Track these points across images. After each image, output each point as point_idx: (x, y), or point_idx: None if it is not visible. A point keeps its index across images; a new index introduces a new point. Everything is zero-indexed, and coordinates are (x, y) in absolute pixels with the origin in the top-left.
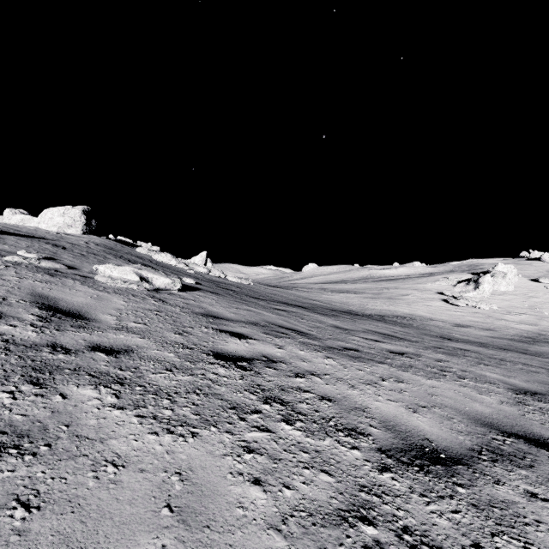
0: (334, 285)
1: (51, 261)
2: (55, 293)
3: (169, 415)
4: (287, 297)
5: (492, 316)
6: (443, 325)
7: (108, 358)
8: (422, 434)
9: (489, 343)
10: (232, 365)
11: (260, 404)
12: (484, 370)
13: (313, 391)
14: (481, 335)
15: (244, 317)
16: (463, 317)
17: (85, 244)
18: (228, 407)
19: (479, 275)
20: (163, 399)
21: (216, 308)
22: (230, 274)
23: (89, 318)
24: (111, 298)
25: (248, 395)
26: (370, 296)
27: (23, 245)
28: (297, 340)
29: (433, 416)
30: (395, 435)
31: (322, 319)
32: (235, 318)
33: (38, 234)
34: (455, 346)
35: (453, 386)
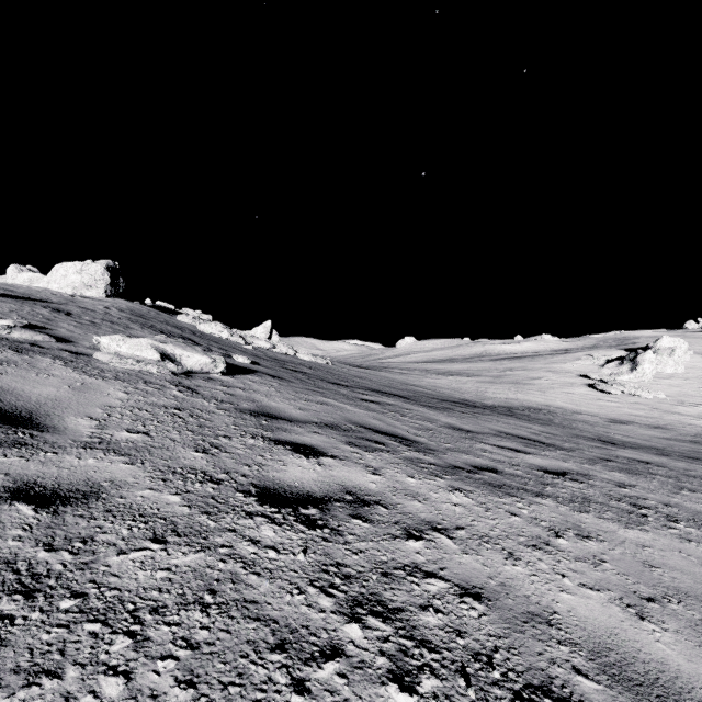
0: (439, 365)
1: (31, 330)
2: (5, 381)
3: (112, 699)
4: (379, 381)
5: (659, 408)
6: (594, 421)
7: (34, 518)
8: (684, 687)
9: (667, 448)
10: (288, 517)
11: (340, 624)
12: (694, 501)
13: (443, 573)
14: (651, 436)
15: (316, 416)
16: (619, 410)
17: (103, 310)
18: (269, 646)
19: (637, 352)
20: (116, 635)
21: (275, 401)
22: (301, 351)
23: (44, 425)
24: (105, 387)
25: (315, 596)
26: (488, 380)
27: (5, 309)
28: (400, 456)
29: (678, 625)
30: (633, 698)
31: (432, 415)
32: (303, 418)
33: (39, 296)
34: (628, 457)
35: (672, 541)
